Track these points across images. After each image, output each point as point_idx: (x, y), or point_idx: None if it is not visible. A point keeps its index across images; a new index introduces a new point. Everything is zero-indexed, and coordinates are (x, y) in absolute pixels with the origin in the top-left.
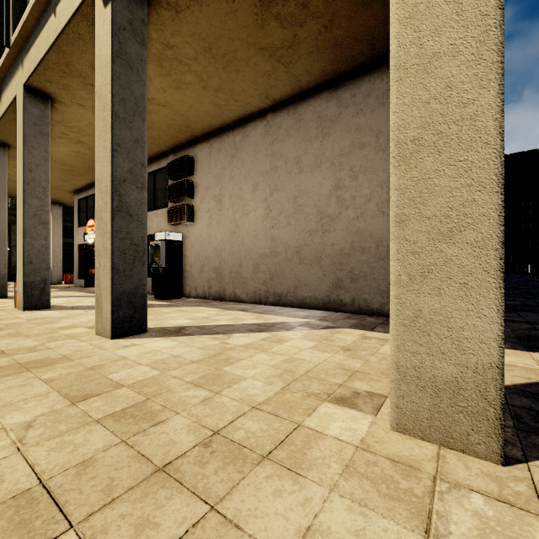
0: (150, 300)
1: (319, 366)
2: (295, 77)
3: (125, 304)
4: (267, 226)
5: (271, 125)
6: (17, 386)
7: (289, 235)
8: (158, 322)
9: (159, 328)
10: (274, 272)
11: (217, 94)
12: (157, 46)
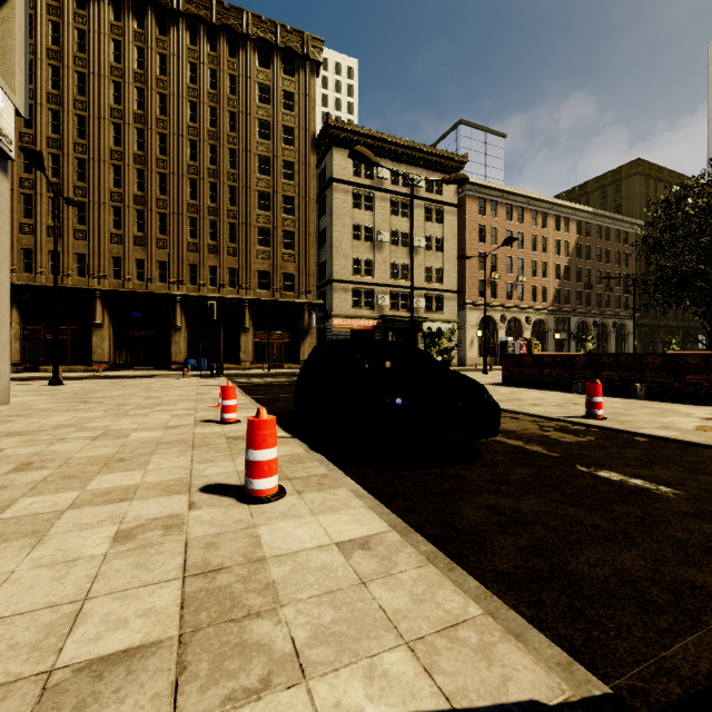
0: None
1: None
2: None
3: None
4: None
5: None
6: (8, 428)
7: None
8: None
9: None
10: None
11: None
12: None
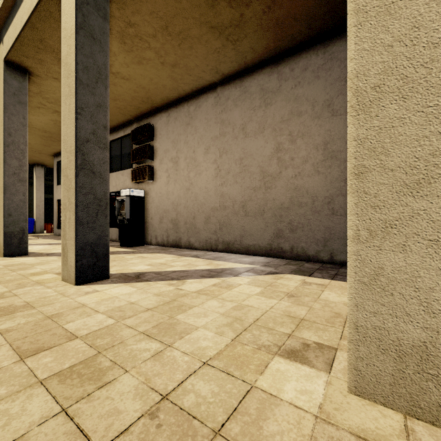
0: (116, 247)
1: (267, 314)
2: (241, 53)
3: (88, 253)
4: (217, 184)
5: (220, 97)
6: None
7: (236, 191)
8: (121, 268)
9: (121, 273)
10: (223, 223)
11: (174, 69)
12: (120, 24)
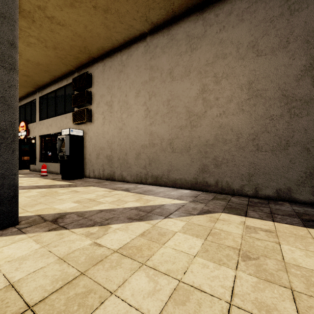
0: (57, 180)
1: None
2: None
3: None
4: (146, 124)
5: (150, 45)
6: None
7: (163, 130)
8: (44, 206)
9: (38, 216)
10: (151, 159)
11: (106, 15)
12: None
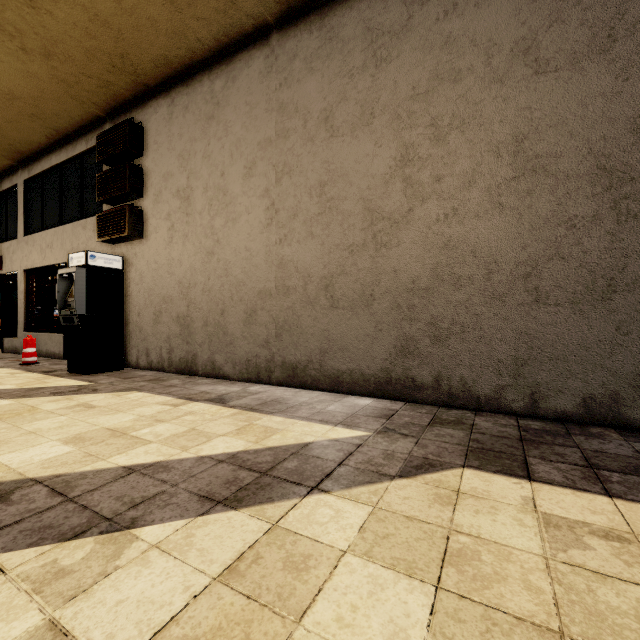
0: (55, 375)
1: None
2: None
3: None
4: (270, 241)
5: (278, 55)
6: None
7: (311, 255)
8: None
9: None
10: (282, 324)
11: None
12: None
